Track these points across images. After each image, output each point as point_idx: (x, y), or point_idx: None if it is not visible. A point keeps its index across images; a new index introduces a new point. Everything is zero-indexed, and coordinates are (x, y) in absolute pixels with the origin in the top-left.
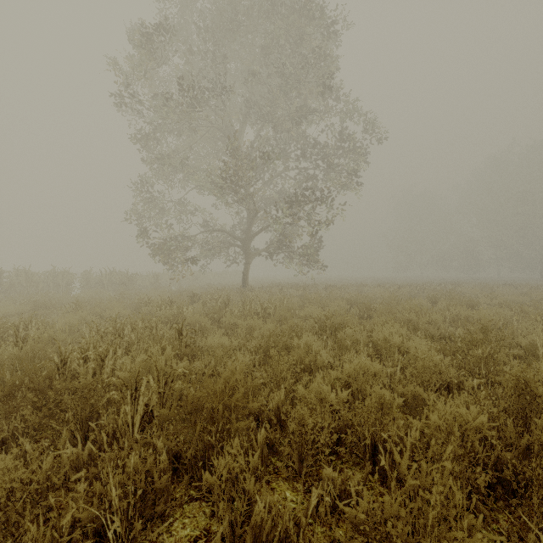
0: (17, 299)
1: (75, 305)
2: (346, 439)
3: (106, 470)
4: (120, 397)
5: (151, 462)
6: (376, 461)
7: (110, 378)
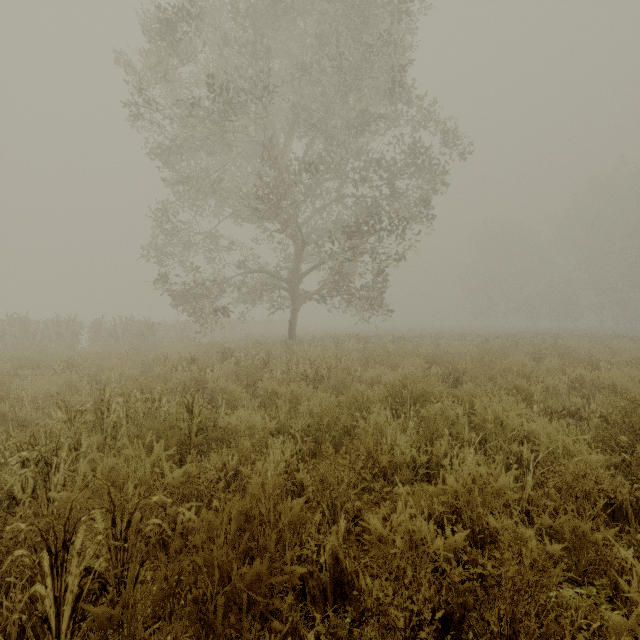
0: (2, 354)
1: (67, 364)
2: None
3: None
4: (34, 561)
5: None
6: None
7: (15, 524)
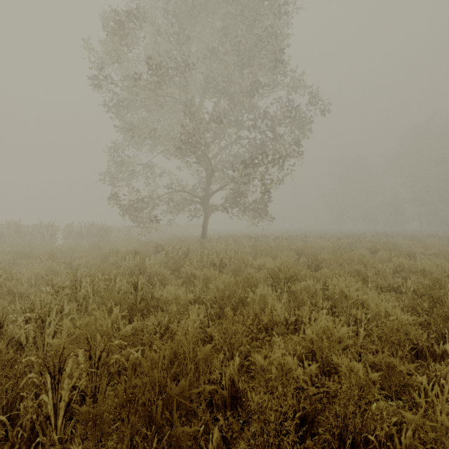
0: (3, 249)
1: (49, 256)
2: (321, 440)
3: None
4: (40, 381)
5: None
6: None
7: (28, 357)
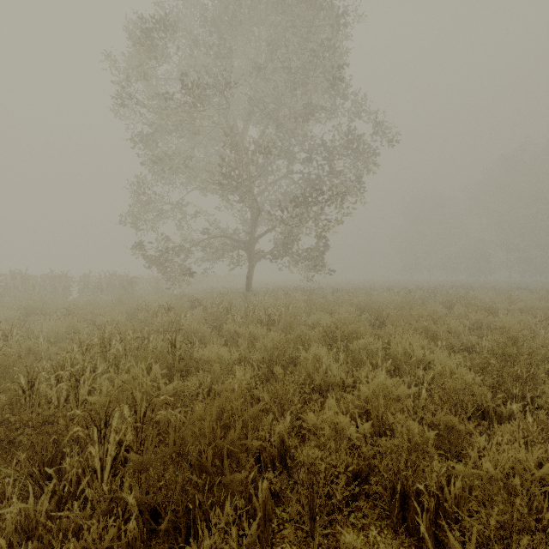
0: (10, 303)
1: (67, 311)
2: (370, 490)
3: (53, 545)
4: (86, 434)
5: (114, 534)
6: (408, 518)
7: (74, 411)
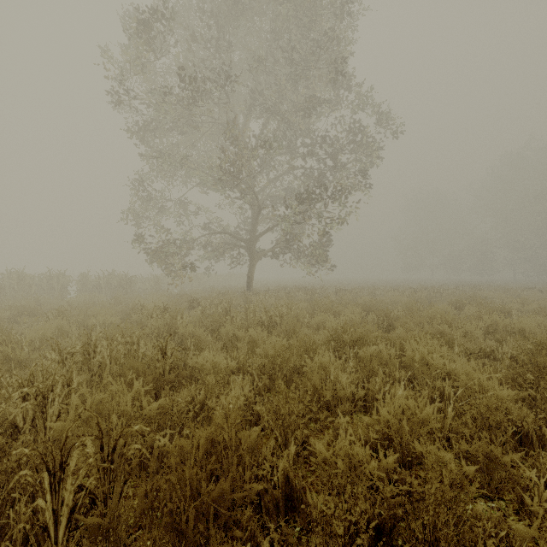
0: (3, 303)
1: (58, 312)
2: None
3: None
4: (36, 480)
5: None
6: None
7: (20, 449)
